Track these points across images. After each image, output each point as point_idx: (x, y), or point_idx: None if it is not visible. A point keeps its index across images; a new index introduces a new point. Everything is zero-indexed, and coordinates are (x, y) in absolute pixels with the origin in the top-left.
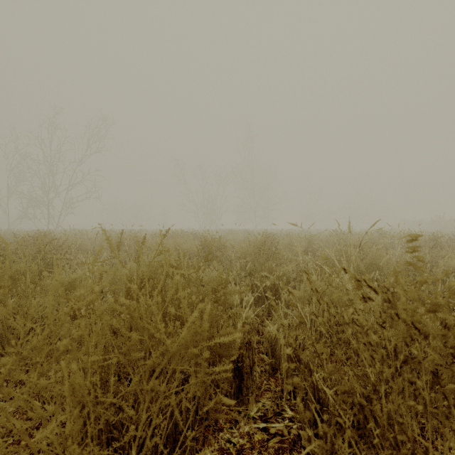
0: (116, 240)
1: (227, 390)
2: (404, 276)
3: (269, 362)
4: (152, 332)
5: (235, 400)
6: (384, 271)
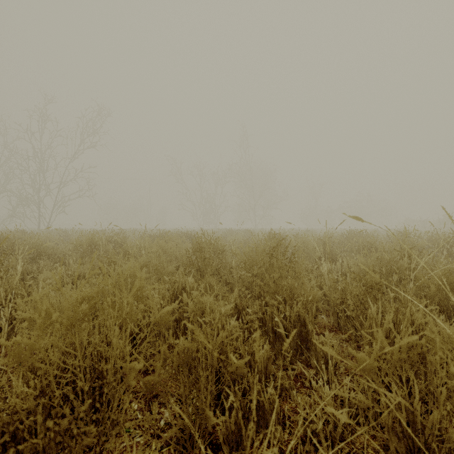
0: (89, 243)
1: None
2: None
3: None
4: None
5: None
6: None
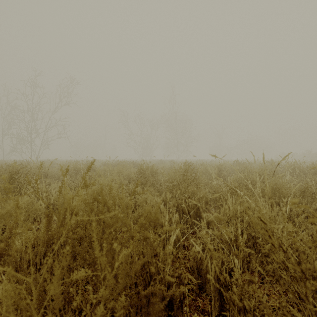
0: (74, 168)
1: None
2: None
3: (196, 283)
4: None
5: None
6: (284, 193)
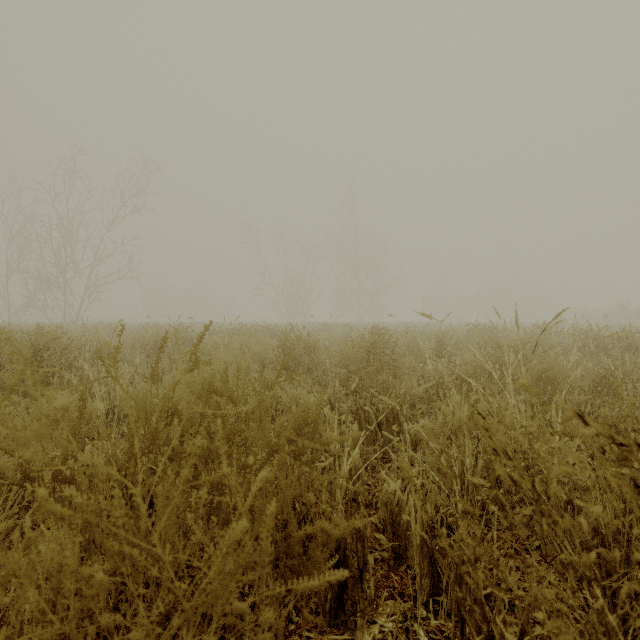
0: (155, 339)
1: (318, 603)
2: (633, 406)
3: (390, 547)
4: (152, 551)
5: (333, 621)
6: (562, 387)
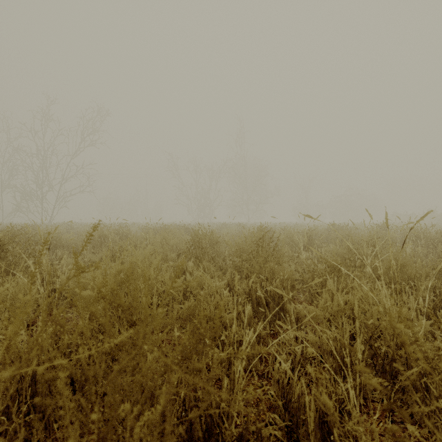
0: (99, 235)
1: None
2: None
3: (283, 426)
4: None
5: None
6: (411, 273)
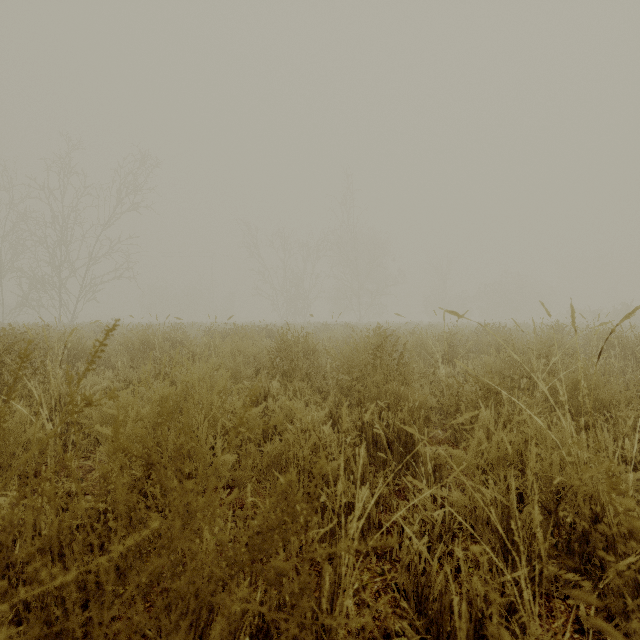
0: (141, 341)
1: None
2: None
3: None
4: None
5: None
6: (604, 399)
